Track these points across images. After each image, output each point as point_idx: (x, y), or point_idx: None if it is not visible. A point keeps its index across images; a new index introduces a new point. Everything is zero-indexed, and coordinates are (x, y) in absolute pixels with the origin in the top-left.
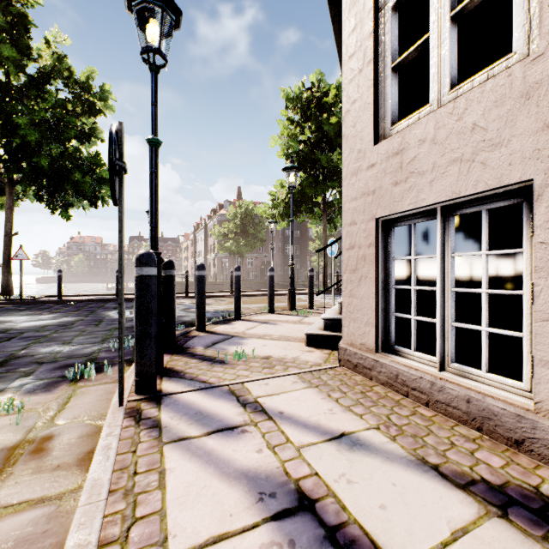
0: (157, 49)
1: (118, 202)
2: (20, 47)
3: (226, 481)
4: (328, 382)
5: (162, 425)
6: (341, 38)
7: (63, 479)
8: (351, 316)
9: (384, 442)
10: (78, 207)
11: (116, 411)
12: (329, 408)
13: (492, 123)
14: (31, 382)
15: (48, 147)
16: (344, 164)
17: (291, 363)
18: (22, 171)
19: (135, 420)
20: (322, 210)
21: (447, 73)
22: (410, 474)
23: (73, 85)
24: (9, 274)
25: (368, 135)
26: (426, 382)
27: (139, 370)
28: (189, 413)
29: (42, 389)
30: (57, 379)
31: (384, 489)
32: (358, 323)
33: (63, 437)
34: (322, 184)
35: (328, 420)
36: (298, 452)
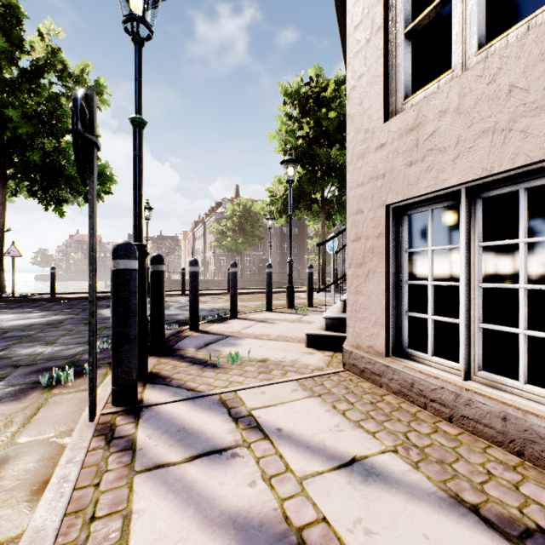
0: (141, 17)
1: (88, 183)
2: (12, 39)
3: (208, 531)
4: (332, 390)
5: (137, 447)
6: (344, 16)
7: (6, 522)
8: (357, 316)
9: (405, 470)
10: (73, 203)
11: (84, 428)
12: (336, 424)
13: (536, 81)
14: (0, 388)
15: (40, 141)
16: (349, 146)
17: (290, 367)
18: (14, 166)
19: (106, 440)
20: (320, 207)
21: (474, 30)
22: (444, 520)
23: (67, 78)
24: (2, 271)
25: (377, 112)
26: (449, 393)
27: (116, 377)
28: (170, 431)
29: (10, 397)
30: (31, 385)
31: (414, 544)
32: (366, 323)
33: (20, 461)
34: (321, 180)
35: (334, 440)
36: (300, 486)
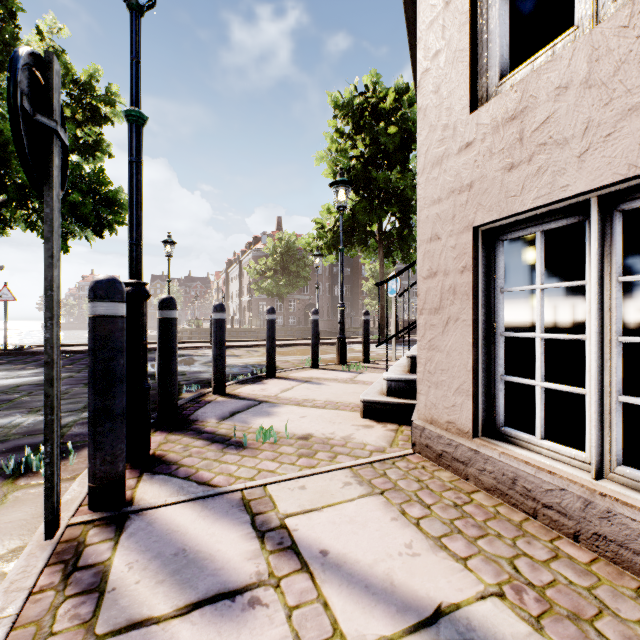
0: None
1: (45, 190)
2: (4, 37)
3: None
4: (398, 483)
5: (107, 586)
6: None
7: None
8: (431, 379)
9: (523, 635)
10: (80, 237)
11: (36, 550)
12: (407, 542)
13: None
14: None
15: None
16: (420, 150)
17: (340, 447)
18: (6, 191)
19: (64, 572)
20: (377, 241)
21: None
22: None
23: (71, 85)
24: None
25: (460, 100)
26: (574, 498)
27: (93, 470)
28: (163, 555)
29: None
30: None
31: None
32: (444, 390)
33: None
34: (379, 208)
35: (407, 573)
36: None
